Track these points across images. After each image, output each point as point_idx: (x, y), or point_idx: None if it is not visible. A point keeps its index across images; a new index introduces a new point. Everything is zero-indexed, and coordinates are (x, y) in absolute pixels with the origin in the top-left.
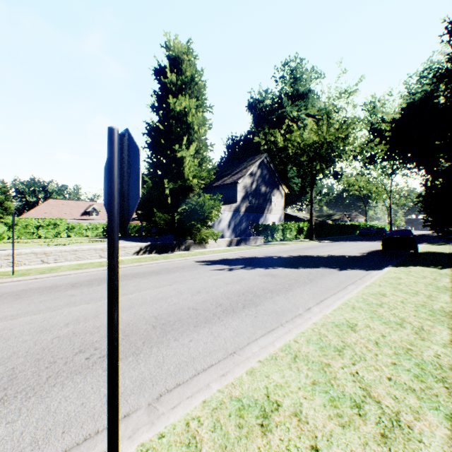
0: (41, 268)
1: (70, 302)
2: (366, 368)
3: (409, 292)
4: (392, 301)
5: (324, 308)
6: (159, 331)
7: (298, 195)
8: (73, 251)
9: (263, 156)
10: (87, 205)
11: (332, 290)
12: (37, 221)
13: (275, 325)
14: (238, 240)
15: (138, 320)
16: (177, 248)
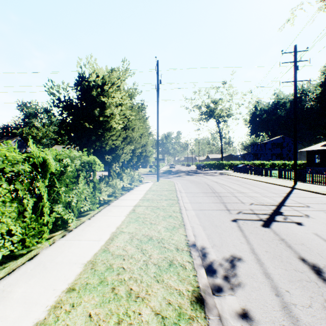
0: None
1: None
2: None
3: None
4: None
5: None
6: None
7: None
8: None
9: (18, 138)
10: None
11: None
12: None
13: None
14: None
15: None
16: None
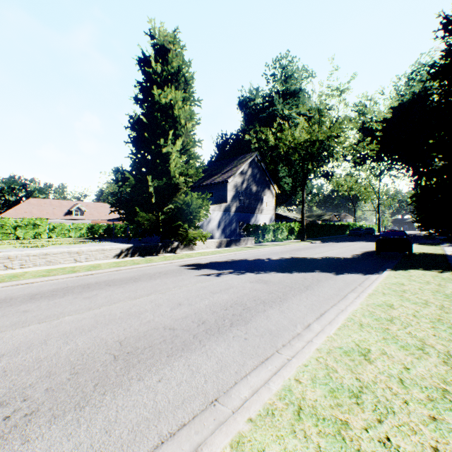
0: (1, 275)
1: (19, 321)
2: (398, 429)
3: (418, 301)
4: (402, 314)
5: (327, 327)
6: (121, 365)
7: (289, 195)
8: (43, 255)
9: (254, 154)
10: (72, 204)
11: (332, 300)
12: (14, 221)
13: (270, 352)
14: (228, 241)
15: (97, 347)
16: (163, 250)
